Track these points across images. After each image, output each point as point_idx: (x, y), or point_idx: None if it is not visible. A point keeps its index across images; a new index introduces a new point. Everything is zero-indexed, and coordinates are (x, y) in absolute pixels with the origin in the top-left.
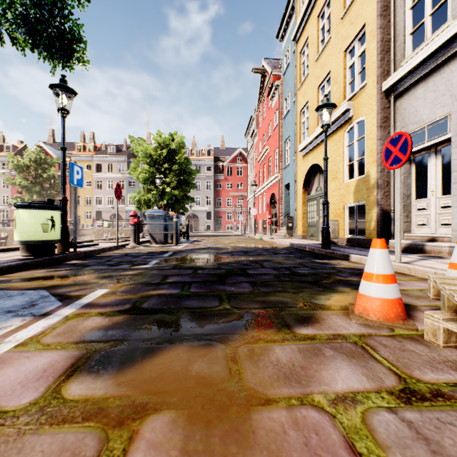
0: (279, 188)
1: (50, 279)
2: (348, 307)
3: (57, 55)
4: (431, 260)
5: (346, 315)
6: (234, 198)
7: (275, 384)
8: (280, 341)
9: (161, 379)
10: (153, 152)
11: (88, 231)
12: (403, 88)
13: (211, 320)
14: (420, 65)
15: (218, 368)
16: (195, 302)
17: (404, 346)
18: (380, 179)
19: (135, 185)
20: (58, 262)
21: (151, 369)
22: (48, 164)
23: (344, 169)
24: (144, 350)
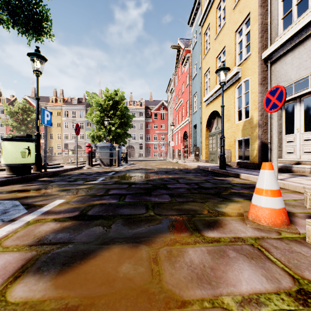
0: (189, 127)
1: (23, 192)
2: (243, 214)
3: (31, 31)
4: (298, 178)
5: (242, 220)
6: (159, 135)
7: (189, 285)
8: (193, 244)
9: (93, 280)
10: (102, 103)
11: (59, 157)
12: (276, 56)
13: (139, 225)
14: (289, 40)
15: (142, 269)
16: (128, 210)
17: (291, 248)
18: (260, 121)
19: (91, 125)
20: (32, 179)
21: (86, 270)
22: (31, 111)
23: (235, 114)
24: (83, 252)
